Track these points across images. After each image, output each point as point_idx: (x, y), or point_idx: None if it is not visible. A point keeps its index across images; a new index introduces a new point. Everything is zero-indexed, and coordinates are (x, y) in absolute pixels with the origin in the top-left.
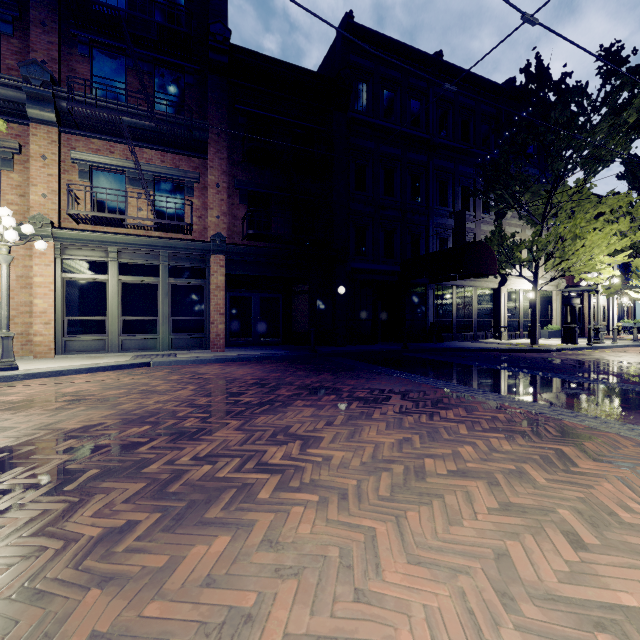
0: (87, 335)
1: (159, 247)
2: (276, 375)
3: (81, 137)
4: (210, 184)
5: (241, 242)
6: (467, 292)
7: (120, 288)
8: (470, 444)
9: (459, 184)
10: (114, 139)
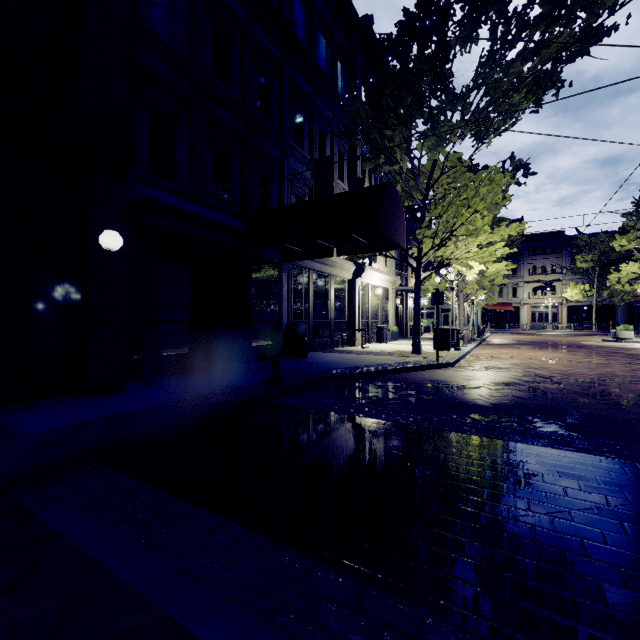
0: None
1: None
2: None
3: None
4: None
5: None
6: (324, 281)
7: None
8: None
9: (316, 124)
10: None
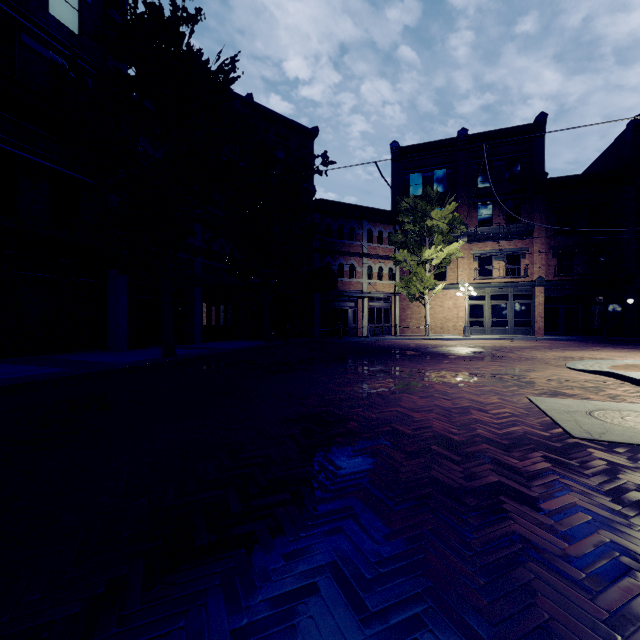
0: (476, 327)
1: (508, 286)
2: (582, 343)
3: (474, 244)
4: (535, 251)
5: (552, 278)
6: None
7: (490, 306)
8: None
9: None
10: (488, 241)
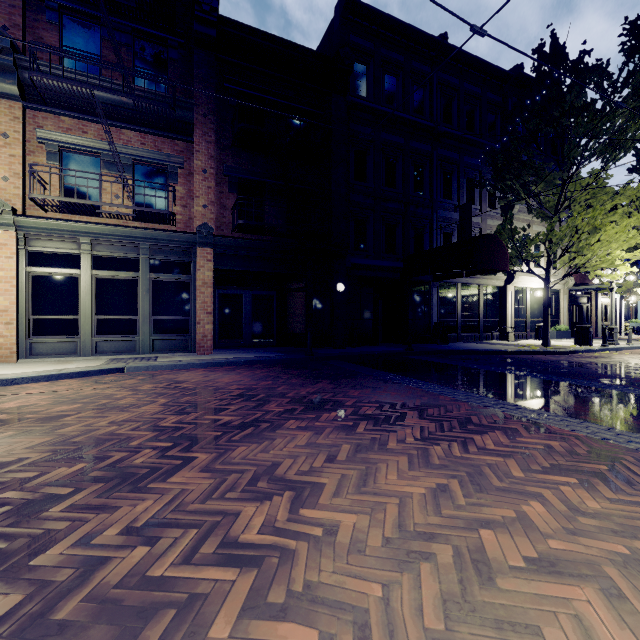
0: (56, 336)
1: (138, 238)
2: (266, 383)
3: (49, 114)
4: (196, 170)
5: (231, 234)
6: (472, 290)
7: (94, 284)
8: (536, 497)
9: (464, 176)
10: (87, 117)
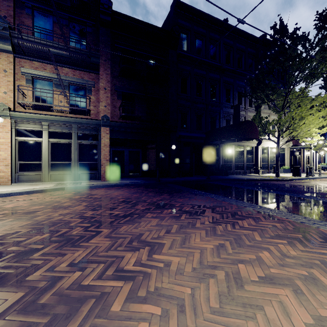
0: (30, 172)
1: (72, 122)
2: (136, 195)
3: (27, 60)
4: (101, 88)
5: (118, 120)
6: (240, 148)
7: (49, 145)
8: (266, 249)
9: (236, 90)
10: (46, 61)
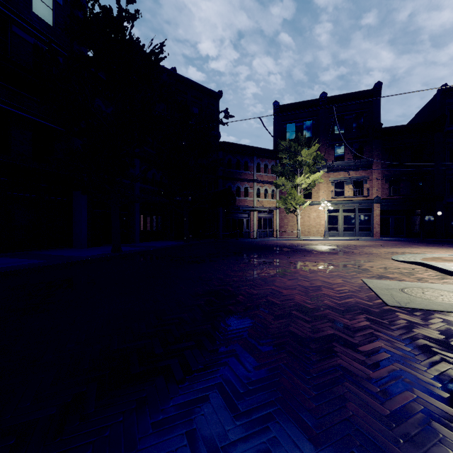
0: (333, 231)
1: (355, 203)
2: (406, 243)
3: (331, 173)
4: (373, 179)
5: (386, 197)
6: None
7: (342, 217)
8: None
9: None
10: (341, 171)
